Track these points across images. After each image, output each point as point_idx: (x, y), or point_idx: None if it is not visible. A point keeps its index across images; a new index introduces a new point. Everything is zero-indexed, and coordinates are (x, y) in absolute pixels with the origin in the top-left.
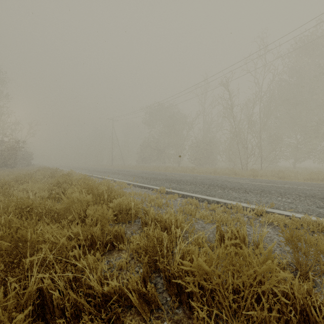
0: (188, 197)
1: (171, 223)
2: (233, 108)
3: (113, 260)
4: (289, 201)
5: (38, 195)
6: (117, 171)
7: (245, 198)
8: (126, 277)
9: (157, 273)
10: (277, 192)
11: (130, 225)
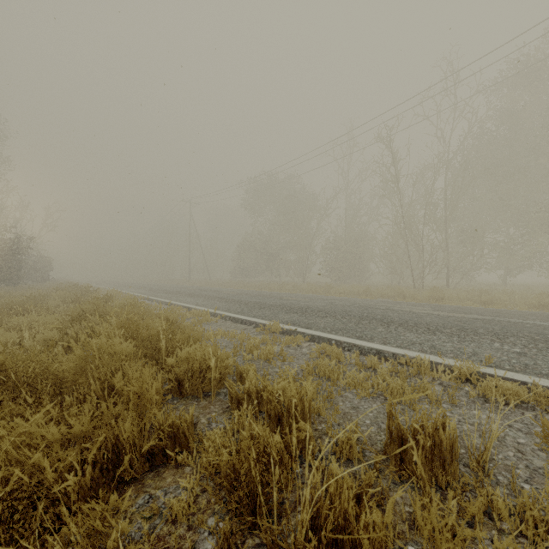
0: (322, 340)
1: (290, 404)
2: (398, 181)
3: (160, 495)
4: (517, 350)
5: (39, 337)
6: (196, 291)
7: (431, 344)
8: (185, 546)
9: (257, 536)
10: (490, 332)
11: (208, 402)
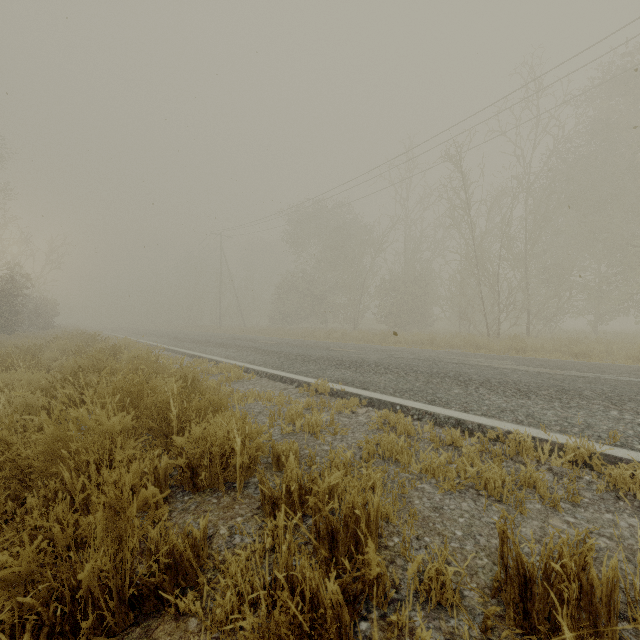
0: (384, 405)
1: (349, 514)
2: (469, 208)
3: None
4: None
5: (17, 402)
6: (227, 341)
7: (528, 412)
8: None
9: None
10: (599, 395)
11: (231, 500)
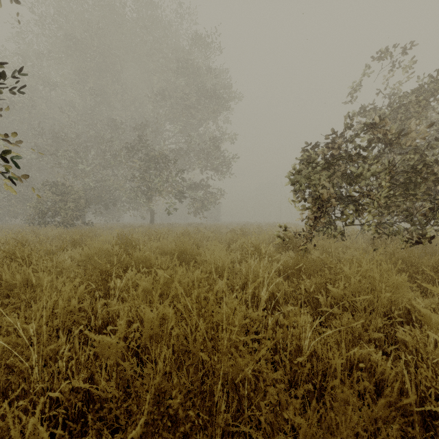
0: None
1: None
2: None
3: None
4: None
5: None
6: None
7: None
8: None
9: None
10: None
11: None
